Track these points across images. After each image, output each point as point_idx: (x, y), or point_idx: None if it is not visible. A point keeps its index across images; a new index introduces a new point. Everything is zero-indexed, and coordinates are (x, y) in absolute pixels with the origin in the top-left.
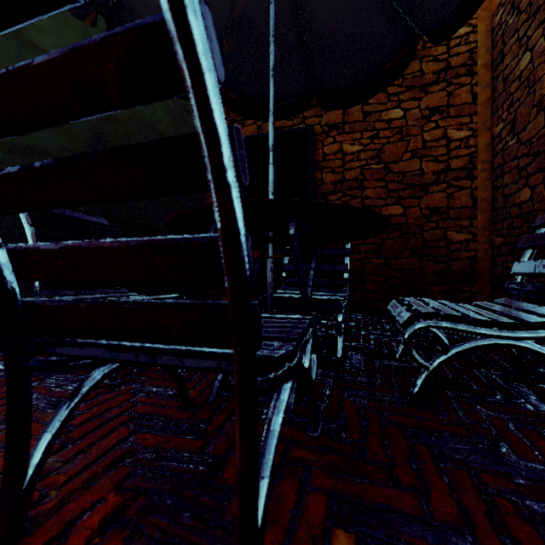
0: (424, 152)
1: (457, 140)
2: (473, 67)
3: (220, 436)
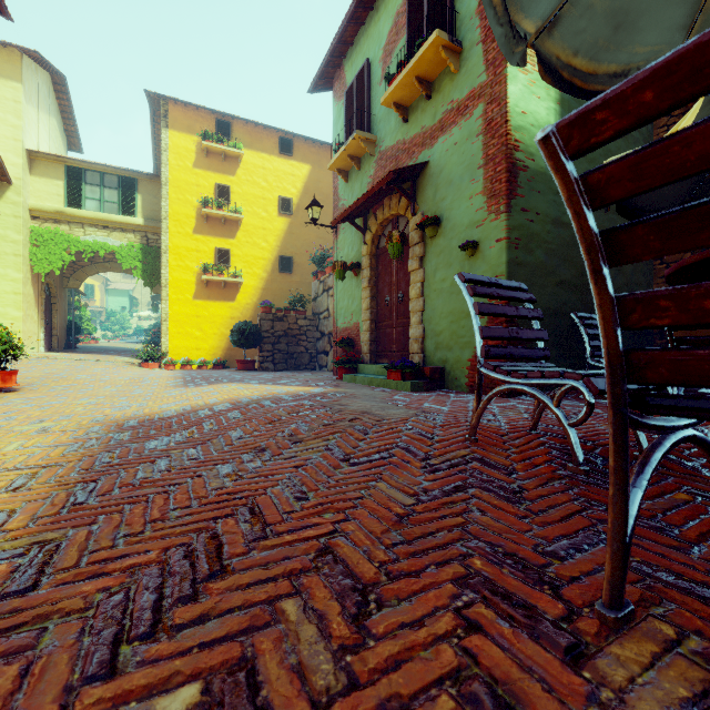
0: None
1: None
2: None
3: None
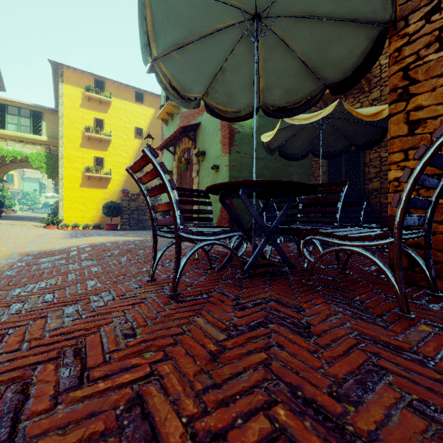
0: None
1: None
2: None
3: None
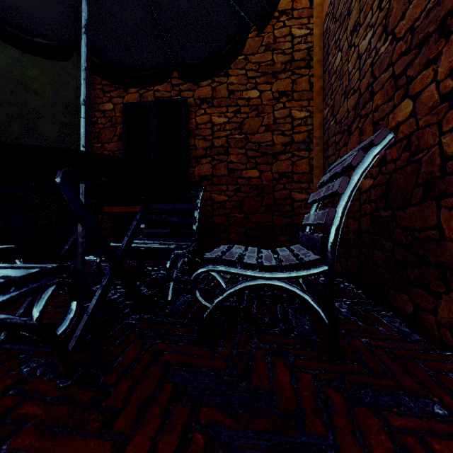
0: (275, 126)
1: (299, 119)
2: (310, 62)
3: None
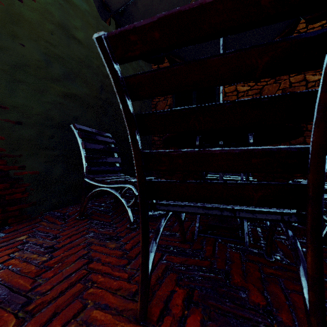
0: (290, 89)
1: (313, 82)
2: None
3: (216, 258)
